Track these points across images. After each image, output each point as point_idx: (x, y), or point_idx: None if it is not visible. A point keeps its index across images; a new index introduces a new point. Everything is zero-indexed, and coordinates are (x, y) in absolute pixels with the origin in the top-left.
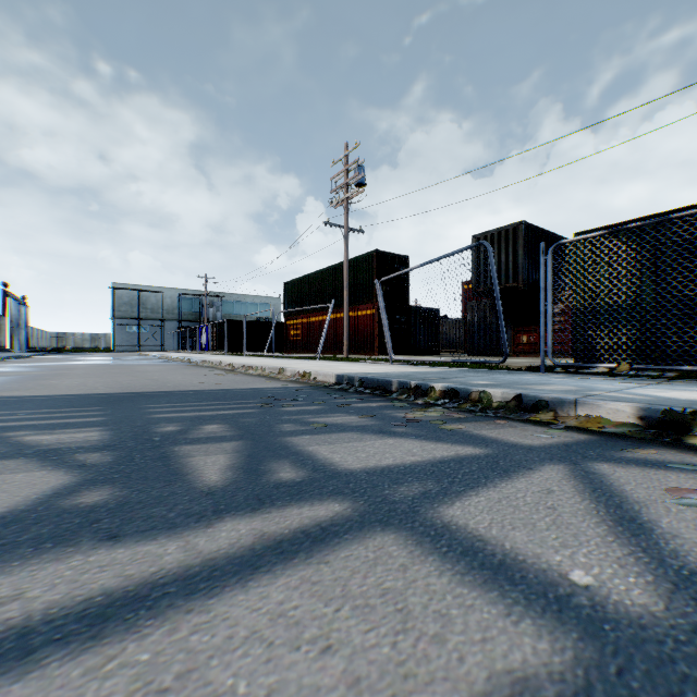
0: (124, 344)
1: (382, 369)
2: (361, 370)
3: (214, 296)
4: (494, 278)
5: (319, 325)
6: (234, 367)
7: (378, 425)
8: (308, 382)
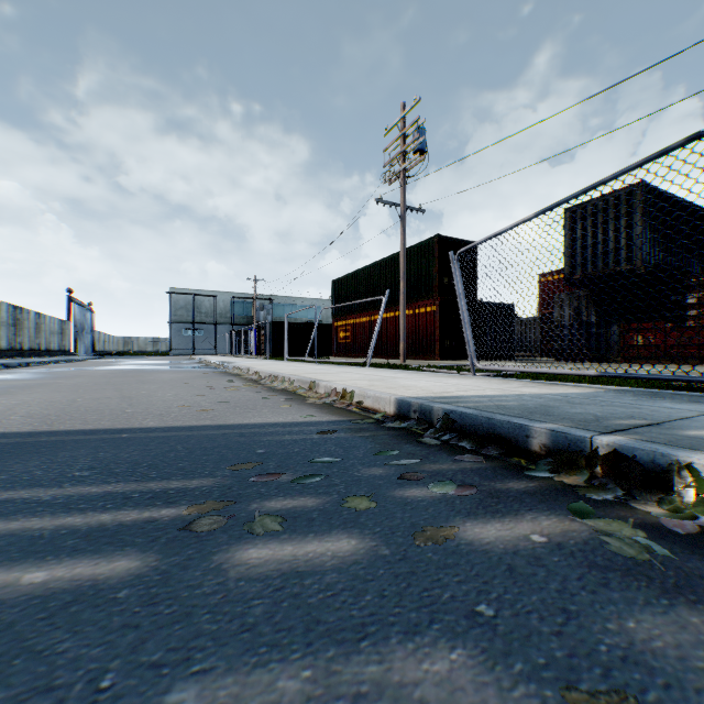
0: (180, 348)
1: (472, 387)
2: (436, 390)
3: (264, 299)
4: None
5: (370, 325)
6: (260, 376)
7: None
8: (348, 409)
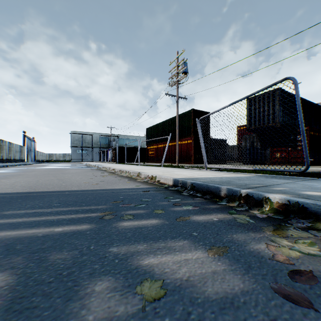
0: (76, 158)
1: (204, 174)
2: (189, 175)
3: (115, 136)
4: (299, 105)
5: (163, 148)
6: (115, 171)
7: (255, 297)
8: (154, 183)
